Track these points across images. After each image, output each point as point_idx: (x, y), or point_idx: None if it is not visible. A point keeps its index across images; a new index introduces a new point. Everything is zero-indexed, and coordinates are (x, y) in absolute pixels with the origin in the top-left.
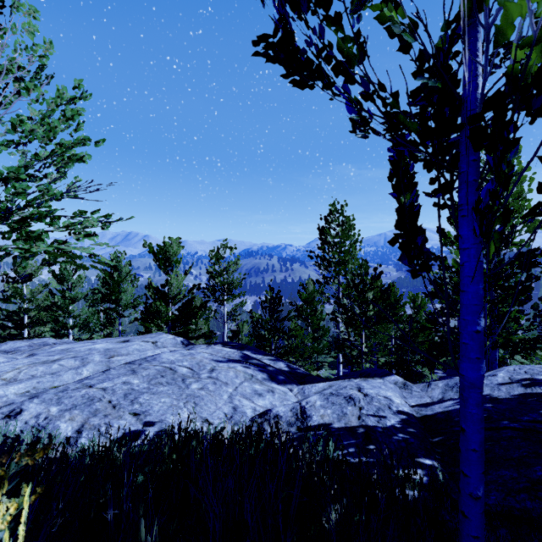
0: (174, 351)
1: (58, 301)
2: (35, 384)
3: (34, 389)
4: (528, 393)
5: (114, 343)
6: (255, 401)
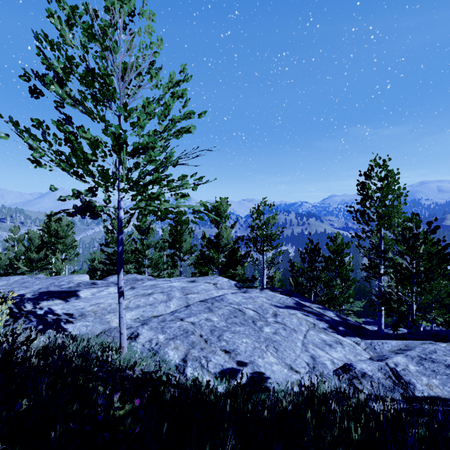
0: (235, 294)
1: (139, 247)
2: (142, 312)
3: (141, 317)
4: None
5: (186, 282)
6: (329, 353)
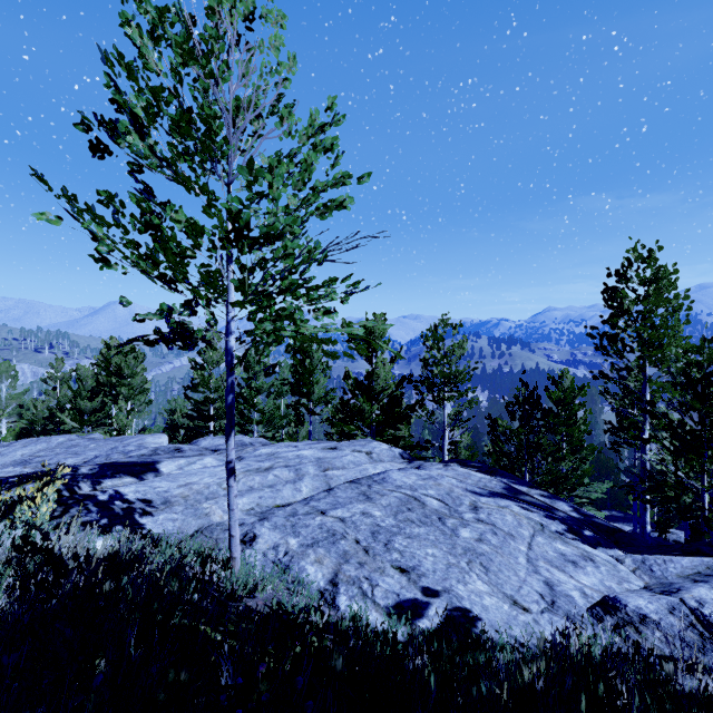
0: (403, 470)
1: (244, 391)
2: (258, 499)
3: (258, 507)
4: None
5: (322, 450)
6: (574, 576)
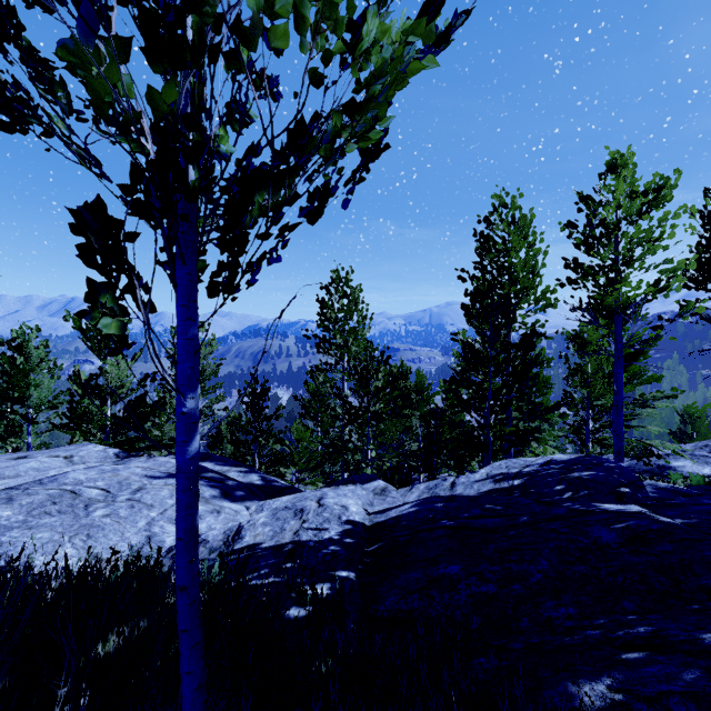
0: (91, 468)
1: None
2: None
3: None
4: (494, 489)
5: None
6: None
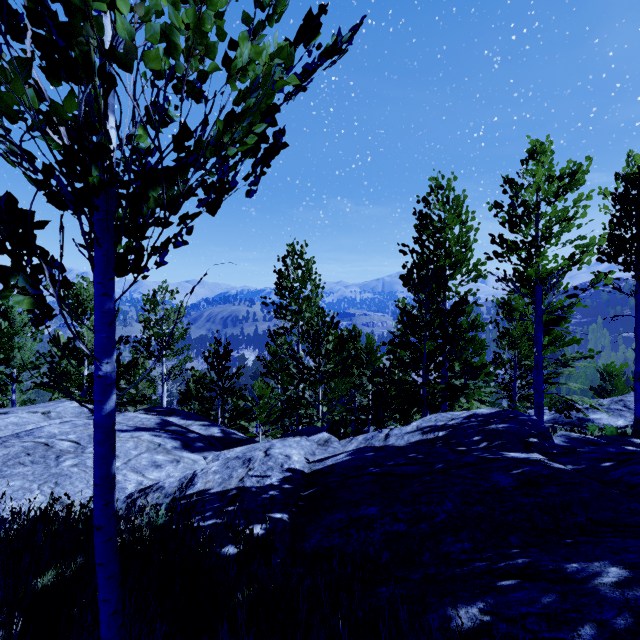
0: (65, 423)
1: None
2: None
3: None
4: (422, 439)
5: None
6: (146, 474)
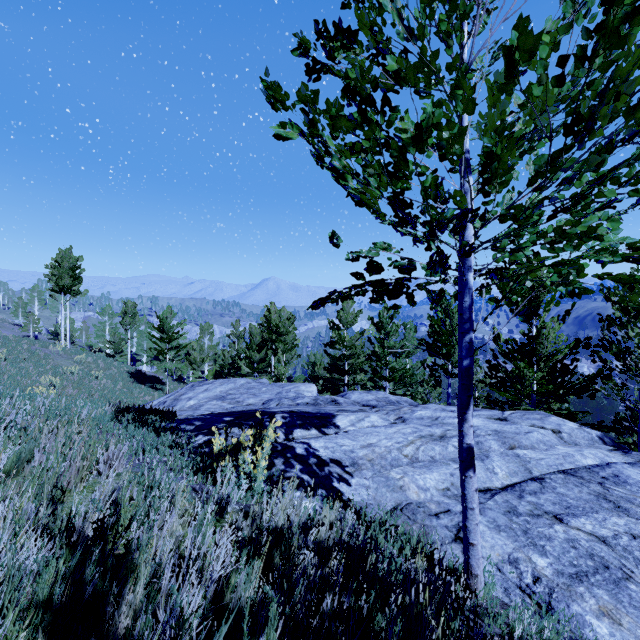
0: None
1: (378, 350)
2: (449, 476)
3: (453, 487)
4: None
5: (492, 421)
6: None
